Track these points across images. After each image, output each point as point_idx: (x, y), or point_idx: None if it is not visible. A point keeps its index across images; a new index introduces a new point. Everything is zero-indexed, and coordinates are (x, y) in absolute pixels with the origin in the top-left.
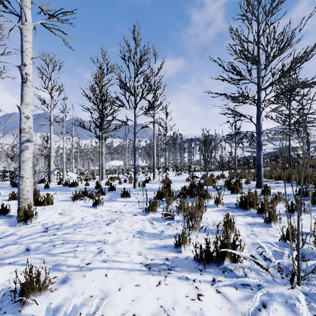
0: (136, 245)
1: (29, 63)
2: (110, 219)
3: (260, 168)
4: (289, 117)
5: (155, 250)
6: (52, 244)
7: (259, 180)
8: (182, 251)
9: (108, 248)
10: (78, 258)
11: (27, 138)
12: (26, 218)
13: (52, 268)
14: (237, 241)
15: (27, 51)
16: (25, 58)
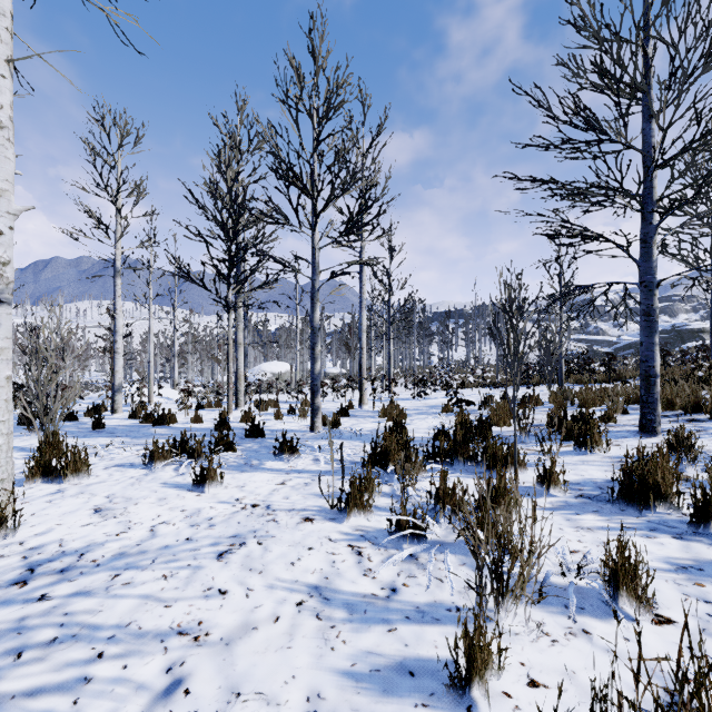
0: (303, 656)
1: (1, 74)
2: (232, 536)
3: (654, 380)
4: None
5: (372, 687)
6: (15, 643)
7: (649, 415)
8: (478, 701)
9: (204, 668)
10: None
11: None
12: None
13: None
14: (692, 668)
15: None
16: None
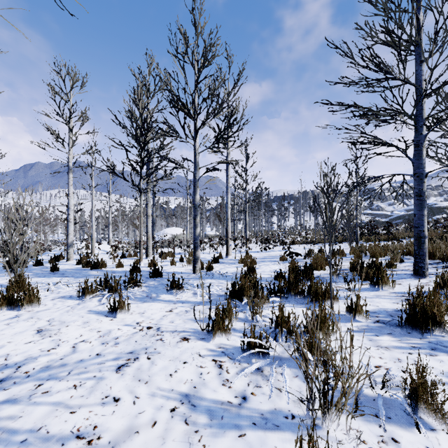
0: None
1: None
2: (129, 352)
3: (423, 240)
4: None
5: None
6: None
7: (420, 263)
8: None
9: None
10: None
11: None
12: None
13: None
14: None
15: None
16: None
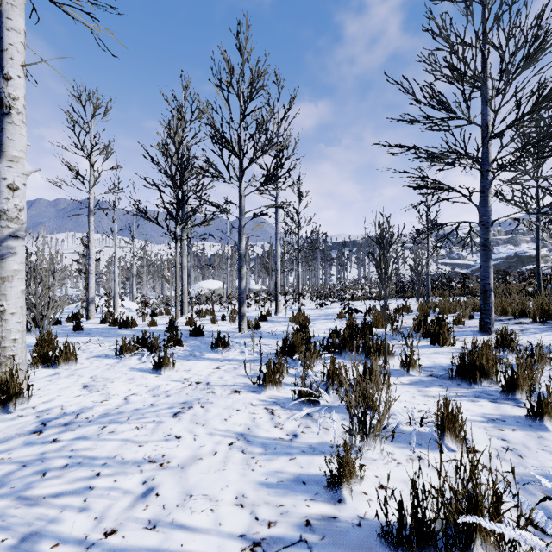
0: (233, 474)
1: (18, 75)
2: (183, 403)
3: (489, 293)
4: (537, 196)
5: (278, 490)
6: (40, 467)
7: (486, 319)
8: (346, 497)
9: (167, 481)
10: (91, 513)
11: (12, 232)
12: (5, 400)
13: (14, 549)
14: (482, 475)
15: (12, 50)
16: (8, 64)
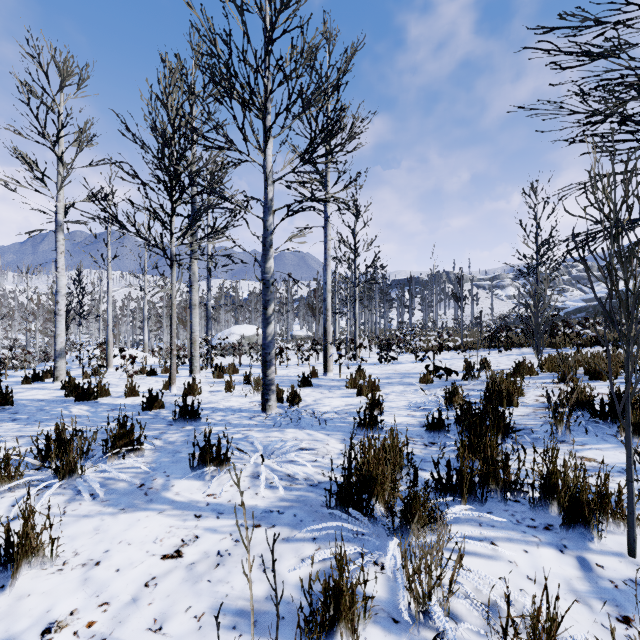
0: None
1: None
2: None
3: None
4: None
5: None
6: None
7: None
8: None
9: None
10: None
11: None
12: None
13: None
14: None
15: None
16: None
